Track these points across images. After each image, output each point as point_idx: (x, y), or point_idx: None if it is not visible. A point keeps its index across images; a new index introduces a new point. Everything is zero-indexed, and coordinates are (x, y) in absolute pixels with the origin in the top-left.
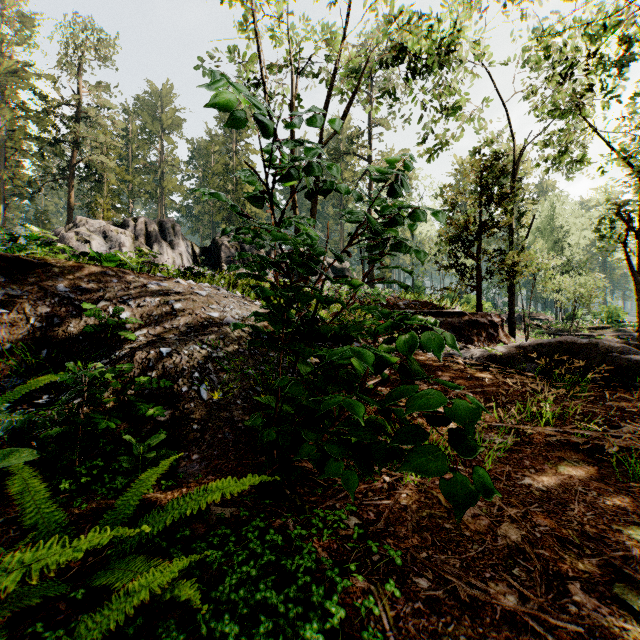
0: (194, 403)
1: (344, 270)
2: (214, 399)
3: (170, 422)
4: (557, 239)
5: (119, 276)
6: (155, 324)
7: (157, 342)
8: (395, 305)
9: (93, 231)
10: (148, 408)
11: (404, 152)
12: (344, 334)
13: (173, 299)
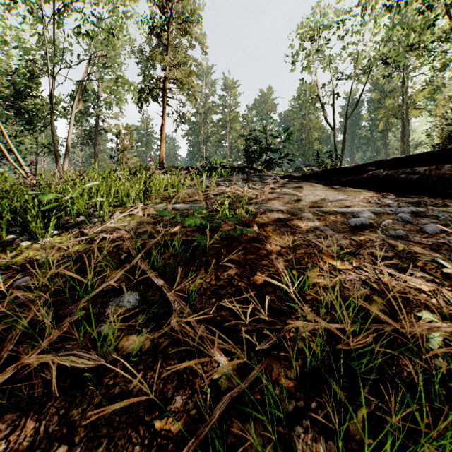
0: None
1: None
2: None
3: None
4: None
5: None
6: None
7: None
8: None
9: None
10: None
11: None
12: None
13: None
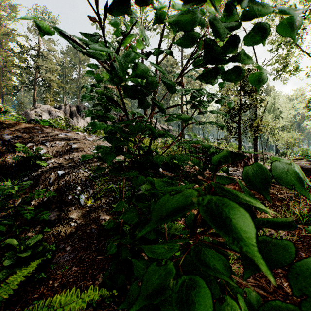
0: (74, 207)
1: (169, 130)
2: (88, 204)
3: (57, 221)
4: (276, 115)
5: (43, 129)
6: (60, 156)
7: (57, 167)
8: (196, 147)
9: (43, 110)
10: (44, 210)
11: (199, 71)
12: (173, 163)
13: (72, 142)
